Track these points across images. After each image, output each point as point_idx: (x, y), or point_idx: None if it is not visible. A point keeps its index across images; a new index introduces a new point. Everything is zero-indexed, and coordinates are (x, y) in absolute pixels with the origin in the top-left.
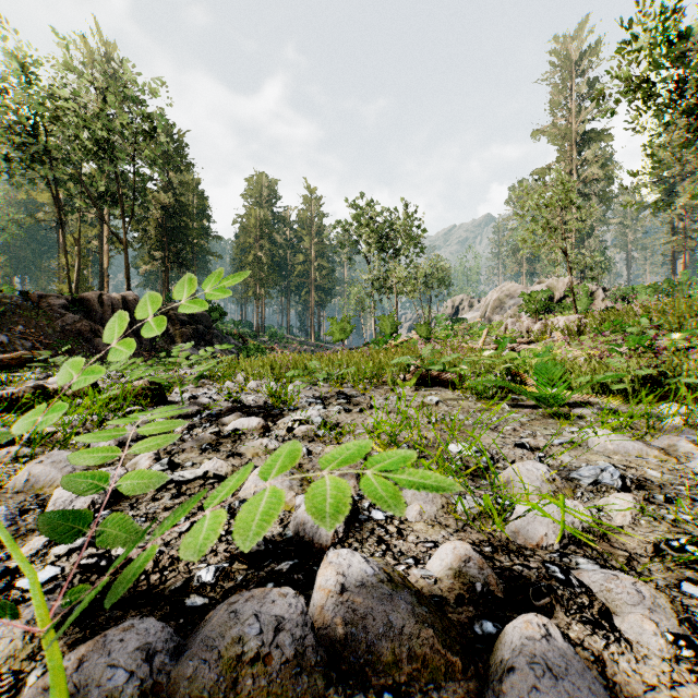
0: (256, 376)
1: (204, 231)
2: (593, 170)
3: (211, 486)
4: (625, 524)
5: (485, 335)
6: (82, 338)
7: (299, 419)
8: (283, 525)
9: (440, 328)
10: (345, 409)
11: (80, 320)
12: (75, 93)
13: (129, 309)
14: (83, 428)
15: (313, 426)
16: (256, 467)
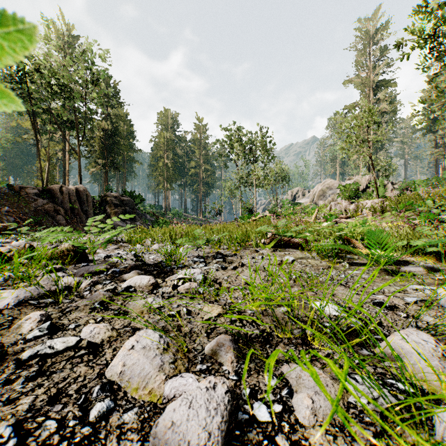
0: (159, 241)
1: (131, 147)
2: (384, 106)
3: (78, 360)
4: None
5: (316, 213)
6: (48, 215)
7: (183, 277)
8: (142, 434)
9: (285, 209)
10: (221, 267)
11: (47, 203)
12: (45, 54)
13: (80, 196)
14: (5, 284)
15: (195, 284)
16: (136, 330)
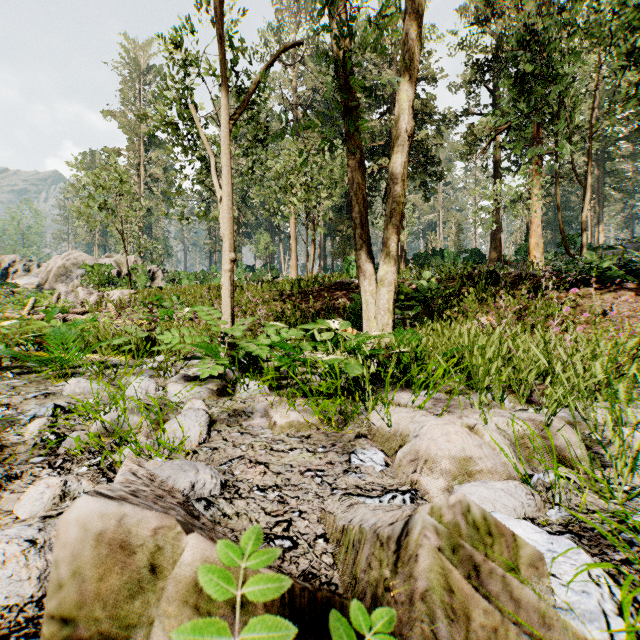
0: None
1: None
2: (158, 171)
3: None
4: (32, 438)
5: (33, 304)
6: None
7: None
8: None
9: None
10: None
11: None
12: None
13: None
14: None
15: None
16: None
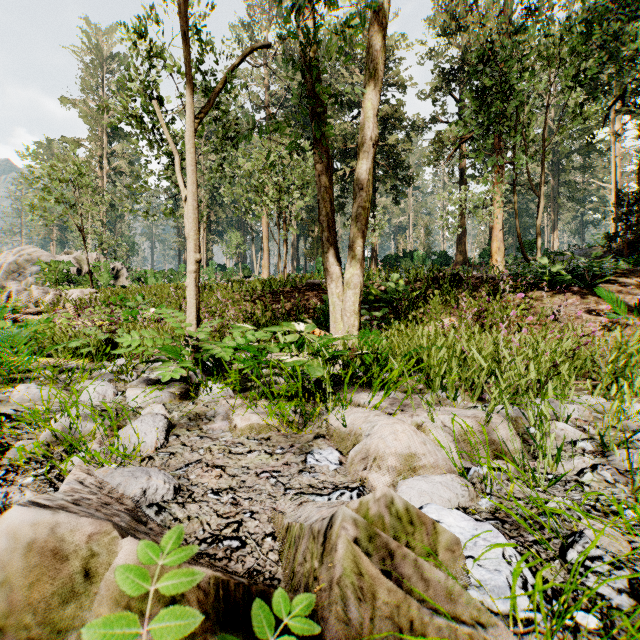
0: None
1: None
2: (122, 164)
3: None
4: None
5: None
6: None
7: None
8: None
9: None
10: None
11: None
12: None
13: None
14: None
15: None
16: None
